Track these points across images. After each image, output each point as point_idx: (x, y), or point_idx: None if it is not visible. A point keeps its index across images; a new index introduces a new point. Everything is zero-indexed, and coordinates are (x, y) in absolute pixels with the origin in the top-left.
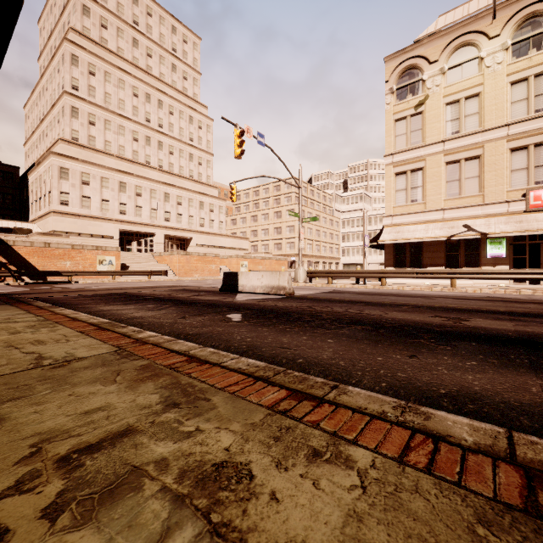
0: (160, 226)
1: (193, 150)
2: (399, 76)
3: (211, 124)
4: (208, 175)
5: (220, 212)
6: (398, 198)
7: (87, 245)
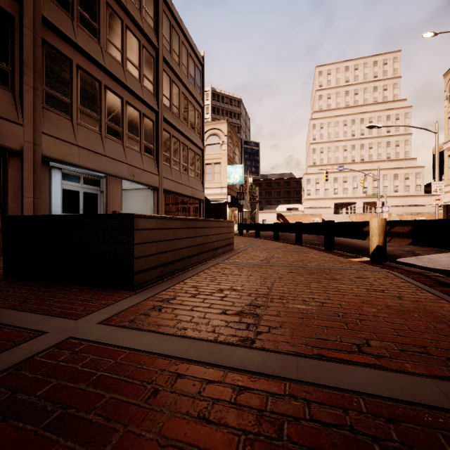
0: (359, 197)
1: (390, 138)
2: (449, 86)
3: (409, 110)
4: (406, 151)
5: (416, 178)
6: (449, 173)
7: (308, 214)
